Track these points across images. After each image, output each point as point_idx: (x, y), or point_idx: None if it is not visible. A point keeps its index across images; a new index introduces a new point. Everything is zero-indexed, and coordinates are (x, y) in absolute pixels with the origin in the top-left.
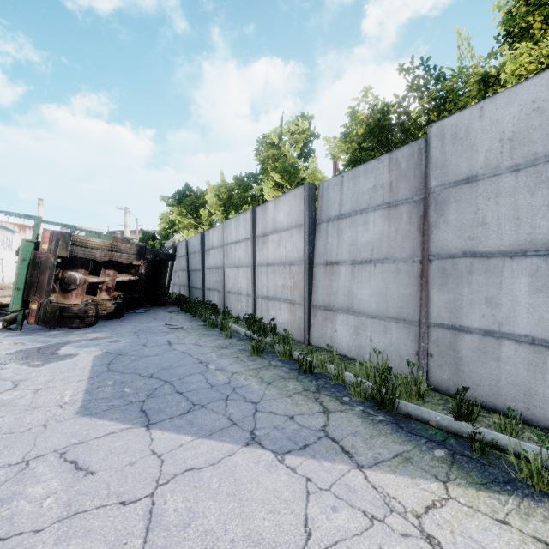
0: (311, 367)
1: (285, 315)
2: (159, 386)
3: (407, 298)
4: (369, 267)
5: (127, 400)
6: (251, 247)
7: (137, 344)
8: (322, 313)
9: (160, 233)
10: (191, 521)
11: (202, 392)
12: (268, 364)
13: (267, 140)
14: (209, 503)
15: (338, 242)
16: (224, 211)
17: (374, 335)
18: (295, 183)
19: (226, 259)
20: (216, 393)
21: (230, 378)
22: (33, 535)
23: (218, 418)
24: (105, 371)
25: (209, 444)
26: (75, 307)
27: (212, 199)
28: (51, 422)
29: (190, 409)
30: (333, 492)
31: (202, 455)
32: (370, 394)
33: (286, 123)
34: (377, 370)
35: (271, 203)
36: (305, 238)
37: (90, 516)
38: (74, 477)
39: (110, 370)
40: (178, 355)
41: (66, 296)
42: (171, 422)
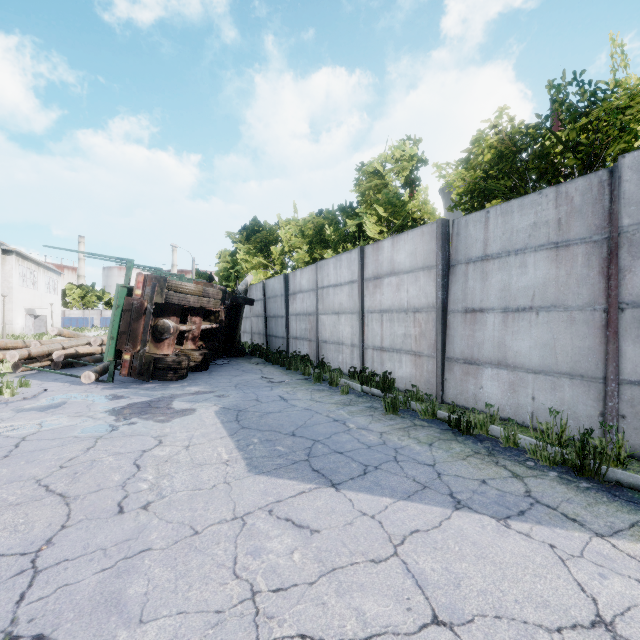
0: (470, 428)
1: (407, 368)
2: (311, 445)
3: (586, 352)
4: (529, 315)
5: (289, 459)
6: (359, 291)
7: (249, 399)
8: (462, 367)
9: (219, 274)
10: (459, 581)
11: (363, 452)
12: (411, 423)
13: (367, 168)
14: (463, 565)
15: (483, 286)
16: (309, 249)
17: (538, 393)
18: (402, 217)
19: (321, 304)
20: (379, 454)
21: (382, 438)
22: (310, 587)
23: (403, 480)
24: (240, 428)
25: (416, 507)
26: (169, 358)
27: (285, 235)
28: (230, 479)
29: (365, 470)
30: (588, 560)
31: (418, 518)
32: (567, 458)
33: (389, 149)
34: (555, 432)
35: (387, 242)
36: (438, 281)
37: (351, 572)
38: (301, 534)
39: (244, 427)
40: (304, 412)
41: (158, 346)
42: (355, 483)
